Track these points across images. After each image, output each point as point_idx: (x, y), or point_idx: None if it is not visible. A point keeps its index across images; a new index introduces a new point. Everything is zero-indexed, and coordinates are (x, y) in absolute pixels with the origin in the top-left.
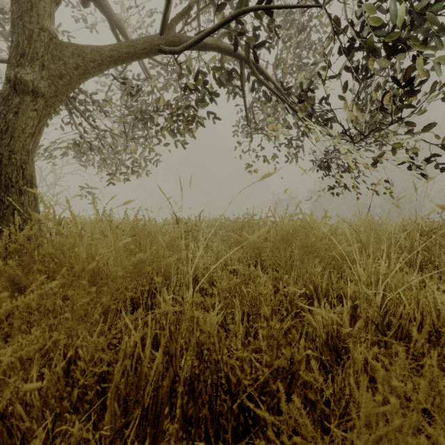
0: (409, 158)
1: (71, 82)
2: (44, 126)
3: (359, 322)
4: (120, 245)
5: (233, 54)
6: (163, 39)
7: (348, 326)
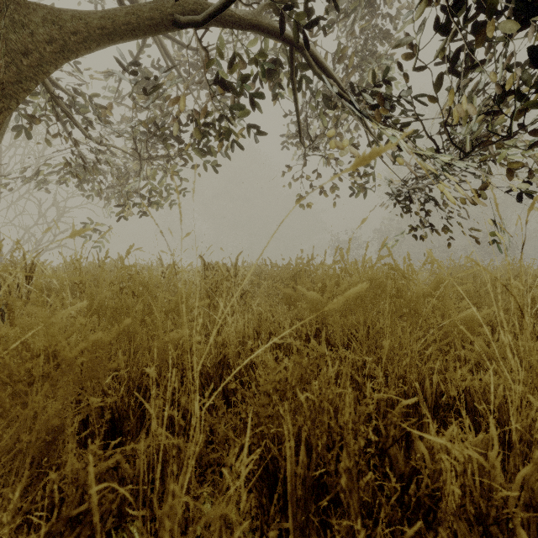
0: (523, 182)
1: (44, 62)
2: (2, 127)
3: (531, 466)
4: (65, 314)
5: (283, 35)
6: (182, 5)
7: (479, 447)
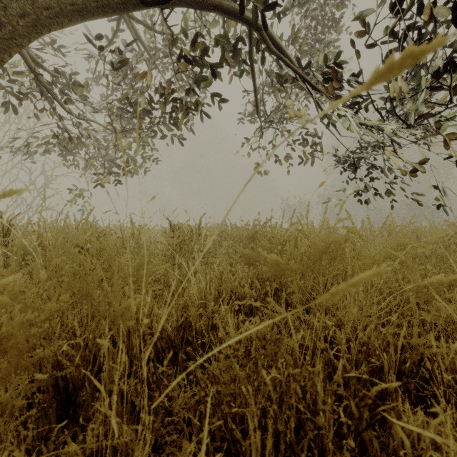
0: None
1: (17, 35)
2: None
3: None
4: None
5: (242, 16)
6: None
7: (450, 418)
